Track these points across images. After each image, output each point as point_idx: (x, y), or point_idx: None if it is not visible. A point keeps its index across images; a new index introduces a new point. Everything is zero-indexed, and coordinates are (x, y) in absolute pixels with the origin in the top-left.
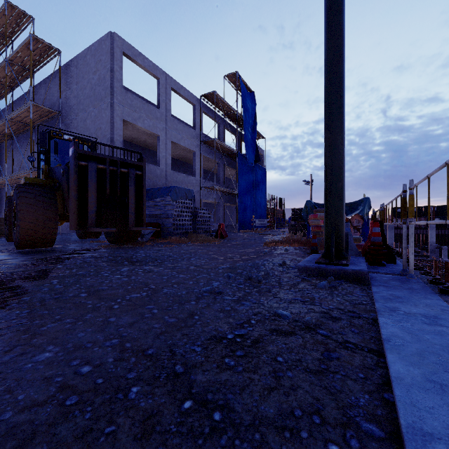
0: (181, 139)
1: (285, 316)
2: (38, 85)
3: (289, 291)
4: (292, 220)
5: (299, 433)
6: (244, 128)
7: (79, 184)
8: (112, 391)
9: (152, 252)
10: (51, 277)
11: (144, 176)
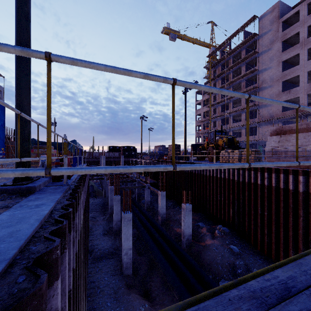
0: None
1: None
2: None
3: None
4: None
5: None
6: None
7: None
8: None
9: None
10: None
11: None
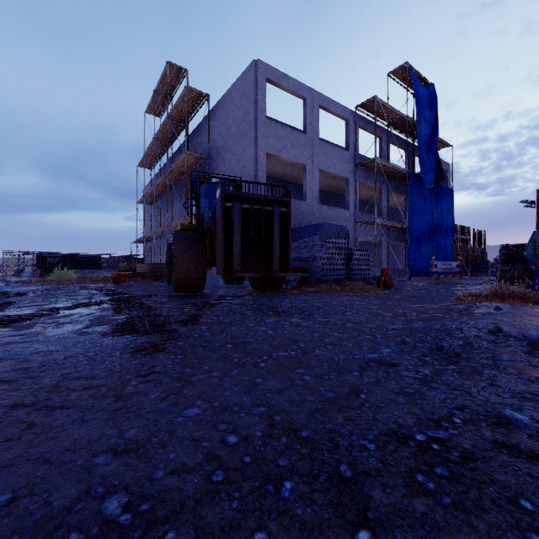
0: (331, 165)
1: (519, 423)
2: (192, 134)
3: (517, 377)
4: (503, 263)
5: None
6: (418, 137)
7: (225, 226)
8: (261, 477)
9: (298, 301)
10: (201, 323)
11: (289, 213)
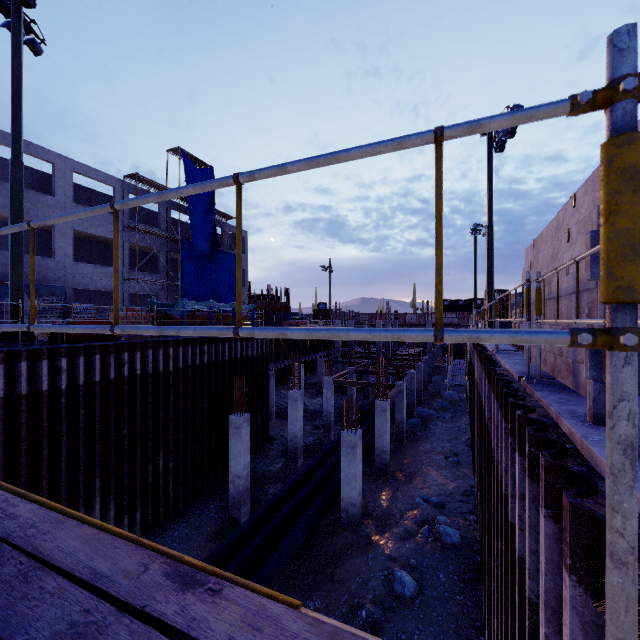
0: (91, 226)
1: None
2: None
3: None
4: None
5: None
6: (190, 211)
7: None
8: None
9: None
10: None
11: None
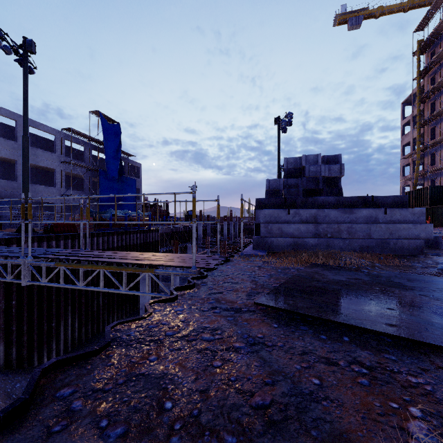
0: (40, 161)
1: None
2: None
3: None
4: None
5: None
6: (105, 152)
7: None
8: None
9: None
10: None
11: None
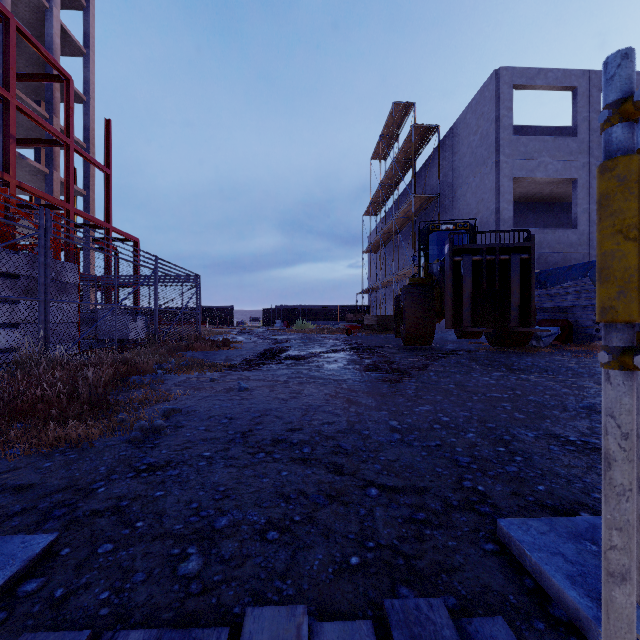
0: None
1: None
2: (419, 171)
3: None
4: None
5: (573, 483)
6: None
7: (454, 281)
8: (458, 431)
9: (544, 361)
10: (429, 370)
11: (531, 260)
